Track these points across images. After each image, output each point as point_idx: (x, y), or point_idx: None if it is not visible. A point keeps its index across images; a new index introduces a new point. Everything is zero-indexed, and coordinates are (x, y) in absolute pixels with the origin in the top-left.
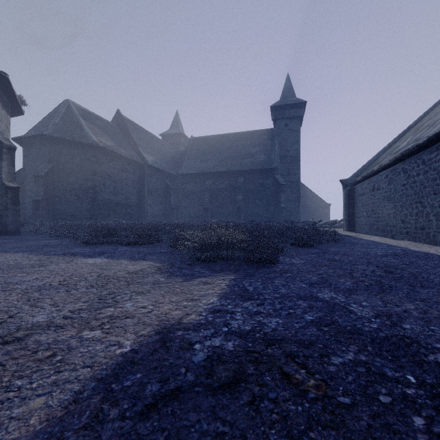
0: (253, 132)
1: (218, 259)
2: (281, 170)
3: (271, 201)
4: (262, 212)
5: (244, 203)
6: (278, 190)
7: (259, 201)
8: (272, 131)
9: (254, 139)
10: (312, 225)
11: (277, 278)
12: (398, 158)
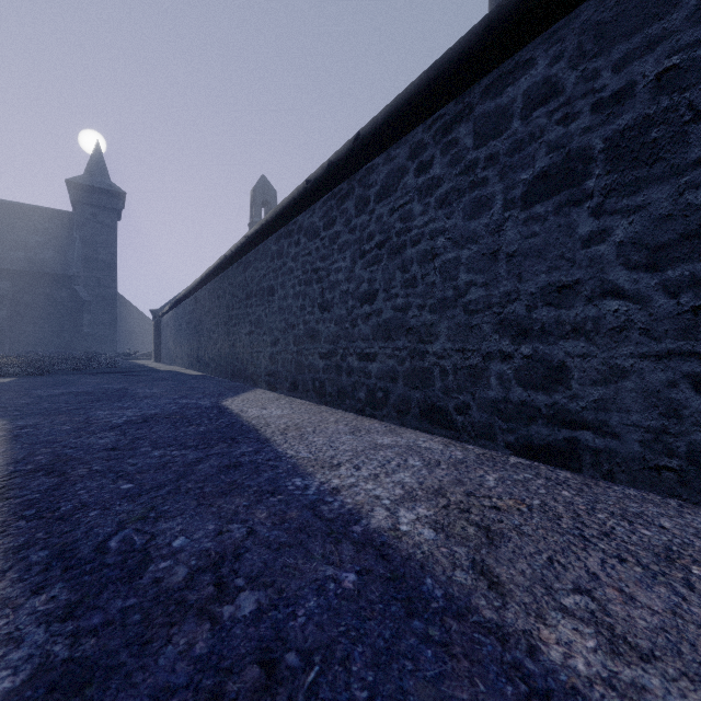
0: (31, 207)
1: (1, 376)
2: (86, 279)
3: (67, 322)
4: (49, 338)
5: (12, 323)
6: (80, 309)
7: (44, 321)
8: (70, 217)
9: (34, 220)
10: (126, 357)
11: (43, 377)
12: (170, 306)
